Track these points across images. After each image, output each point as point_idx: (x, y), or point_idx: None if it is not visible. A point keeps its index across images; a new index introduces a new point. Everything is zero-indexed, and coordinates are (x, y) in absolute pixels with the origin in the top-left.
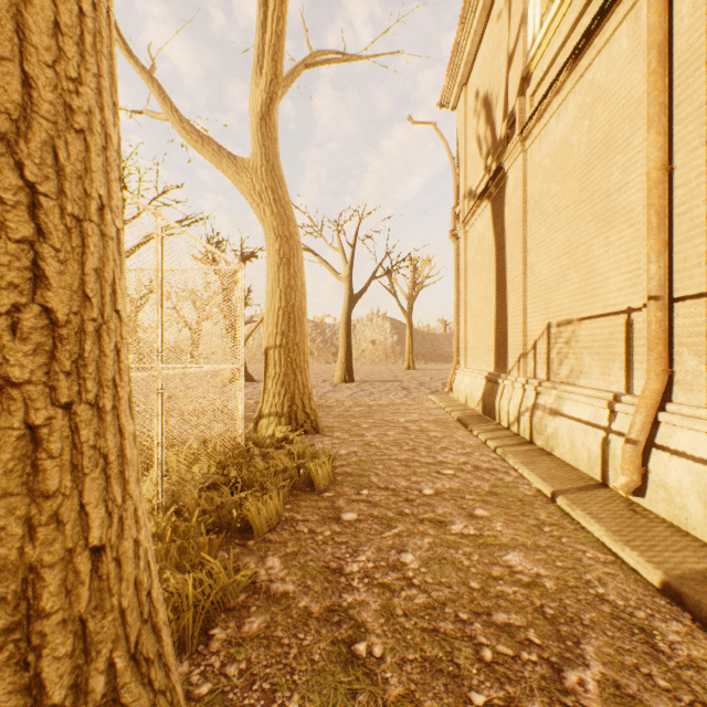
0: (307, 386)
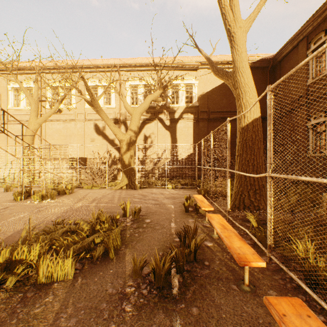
0: None
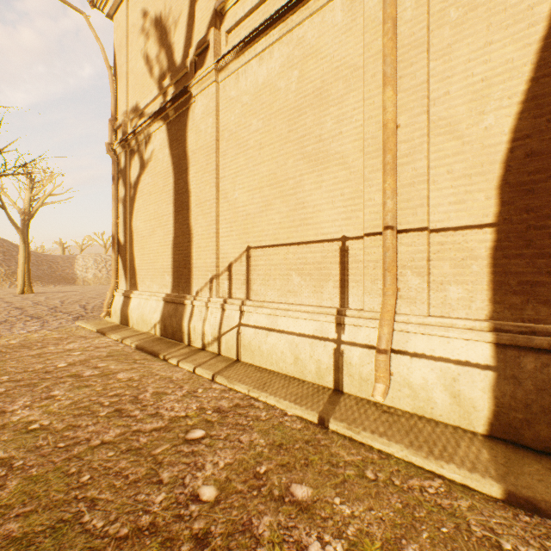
0: None
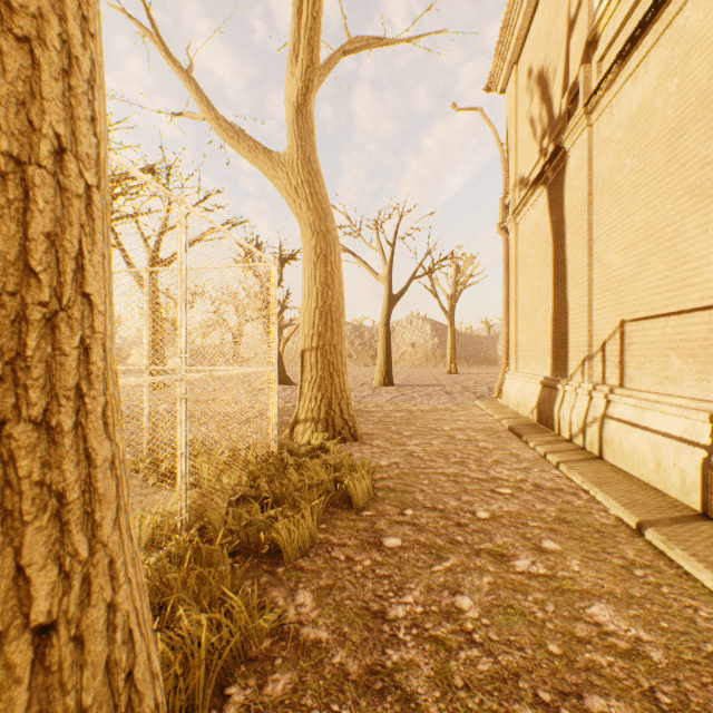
0: (345, 390)
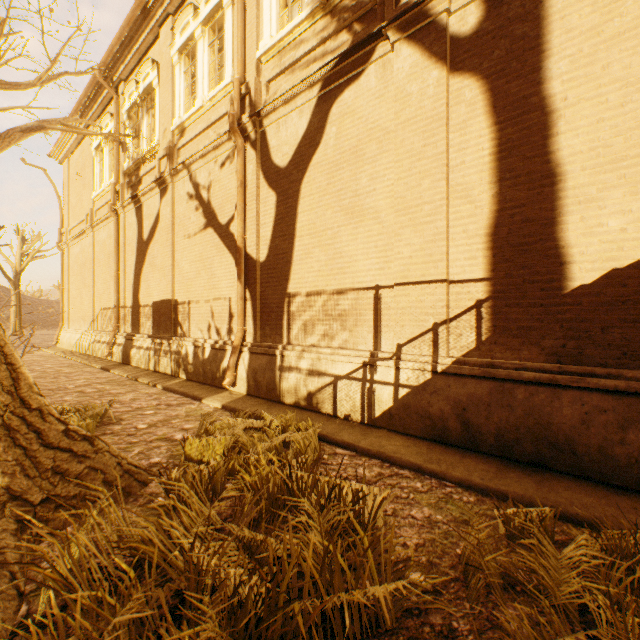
0: None
